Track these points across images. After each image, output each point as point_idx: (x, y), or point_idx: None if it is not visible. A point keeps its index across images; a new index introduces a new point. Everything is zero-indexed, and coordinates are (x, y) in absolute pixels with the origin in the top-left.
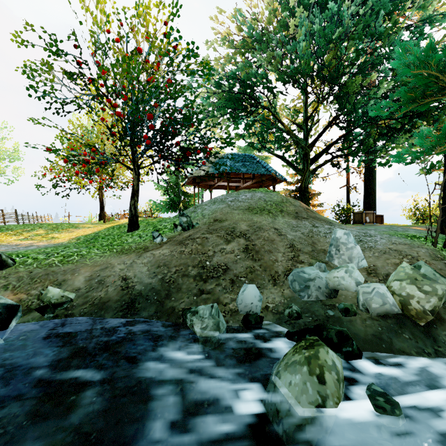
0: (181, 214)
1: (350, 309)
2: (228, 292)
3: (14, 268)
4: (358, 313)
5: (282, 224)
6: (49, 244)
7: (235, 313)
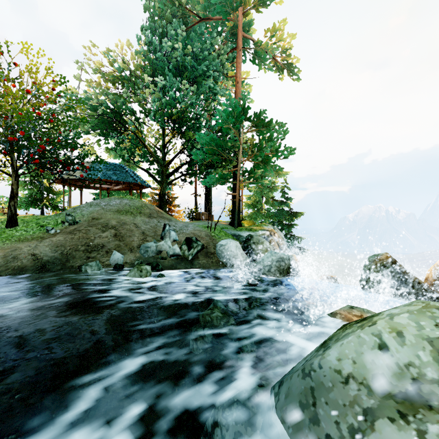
0: (68, 215)
1: (164, 257)
2: (105, 257)
3: None
4: (167, 259)
5: (139, 221)
6: None
7: (109, 265)
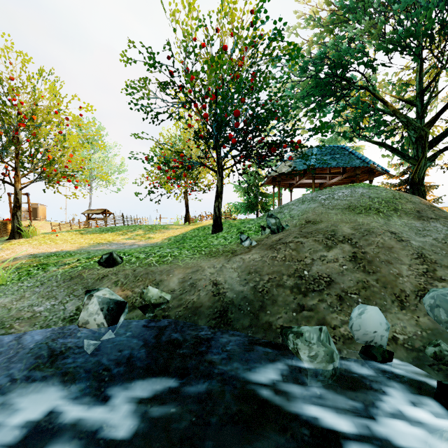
0: (269, 216)
1: None
2: (336, 311)
3: (122, 266)
4: None
5: (400, 226)
6: (146, 244)
7: (348, 340)
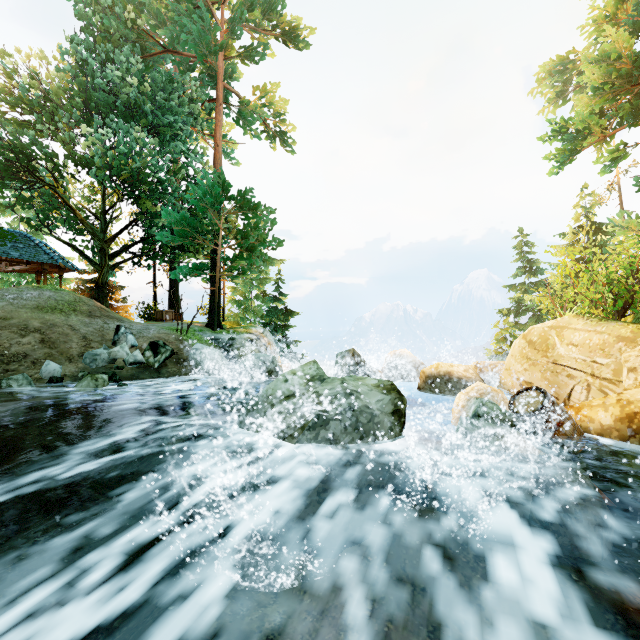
0: None
1: (121, 366)
2: (32, 369)
3: None
4: (126, 368)
5: (76, 321)
6: None
7: (40, 379)
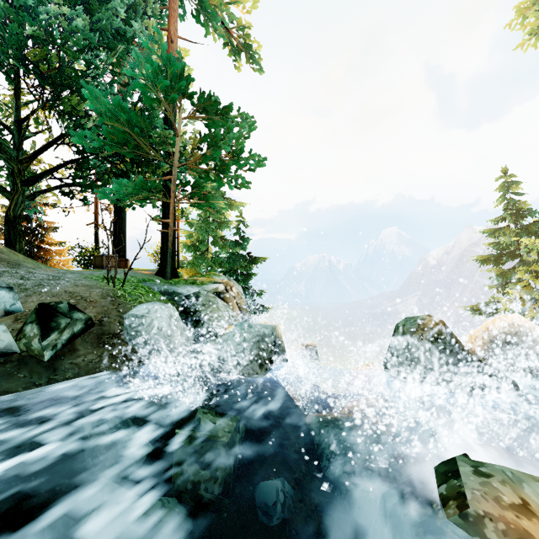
0: None
1: None
2: None
3: None
4: None
5: None
6: None
7: None
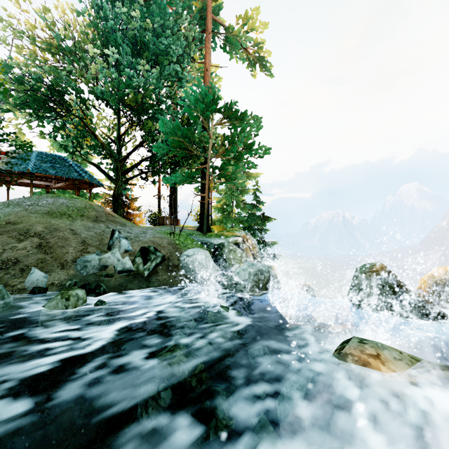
0: None
1: (110, 274)
2: (18, 277)
3: None
4: (115, 276)
5: (79, 226)
6: None
7: (23, 290)
